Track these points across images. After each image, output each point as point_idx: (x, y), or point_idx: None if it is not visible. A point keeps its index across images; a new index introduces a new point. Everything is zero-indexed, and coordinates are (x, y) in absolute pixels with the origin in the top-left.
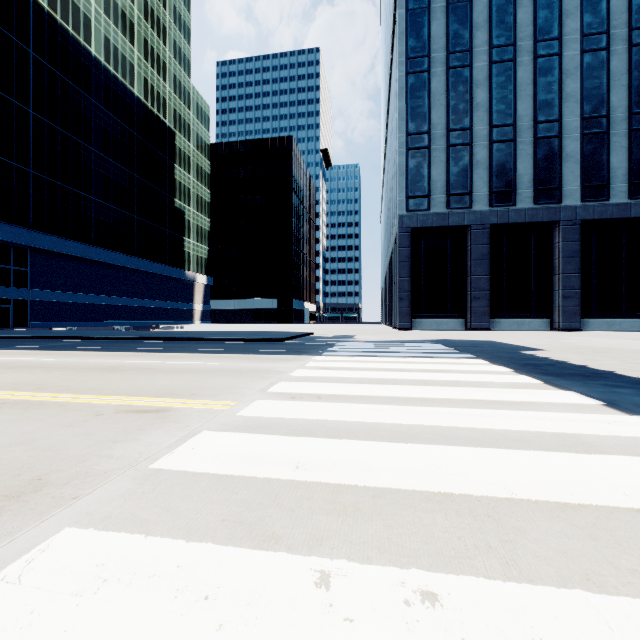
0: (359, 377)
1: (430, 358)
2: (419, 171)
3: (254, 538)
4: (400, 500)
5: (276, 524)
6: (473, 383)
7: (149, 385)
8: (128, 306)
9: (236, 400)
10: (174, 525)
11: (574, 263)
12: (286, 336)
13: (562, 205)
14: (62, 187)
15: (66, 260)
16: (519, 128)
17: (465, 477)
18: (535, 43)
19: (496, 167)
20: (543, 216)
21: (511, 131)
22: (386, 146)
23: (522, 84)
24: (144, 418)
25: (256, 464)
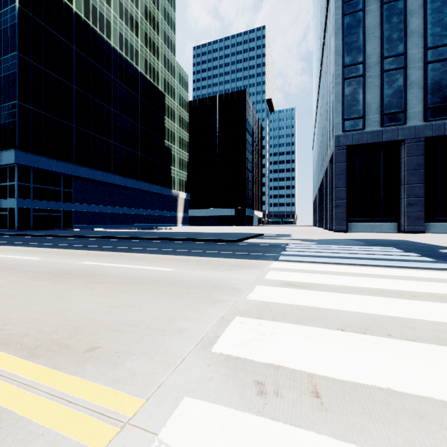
0: (351, 310)
1: (411, 269)
2: (354, 97)
3: None
4: None
5: None
6: None
7: (61, 312)
8: (134, 214)
9: (145, 388)
10: None
11: None
12: (241, 237)
13: None
14: (93, 135)
15: (95, 184)
16: None
17: None
18: None
19: (431, 85)
20: None
21: None
22: (319, 87)
23: None
24: None
25: None
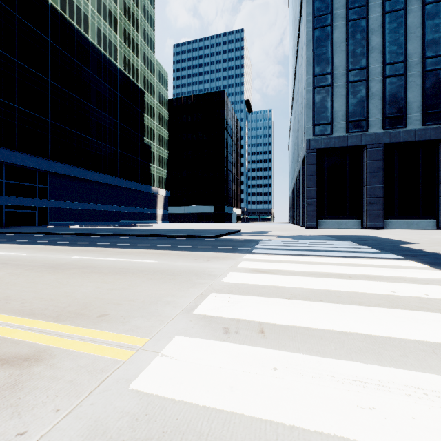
0: (299, 287)
1: (358, 258)
2: (323, 104)
3: None
4: None
5: None
6: None
7: (68, 294)
8: (113, 211)
9: (148, 333)
10: None
11: None
12: (220, 233)
13: None
14: (69, 131)
15: (72, 180)
16: (409, 64)
17: None
18: None
19: (389, 97)
20: (431, 135)
21: (402, 67)
22: (294, 92)
23: (412, 28)
24: None
25: None
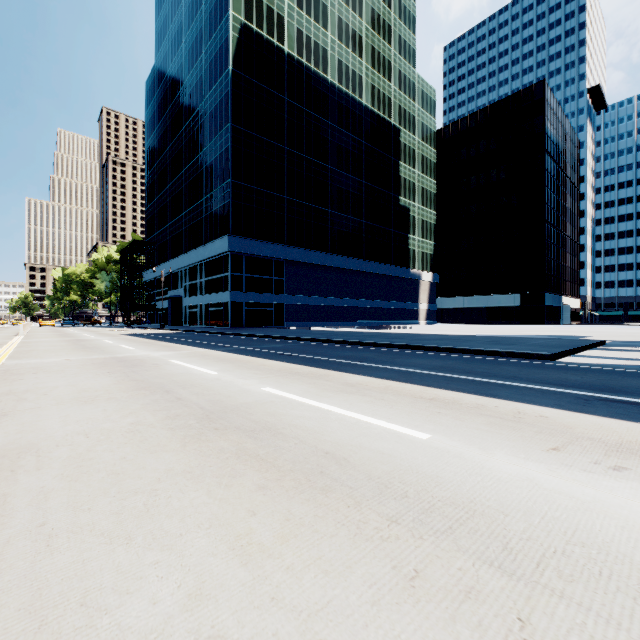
0: None
1: None
2: None
3: None
4: None
5: None
6: None
7: (67, 627)
8: (357, 307)
9: None
10: None
11: None
12: (559, 349)
13: None
14: (306, 206)
15: (309, 268)
16: None
17: None
18: None
19: None
20: None
21: None
22: None
23: None
24: None
25: None
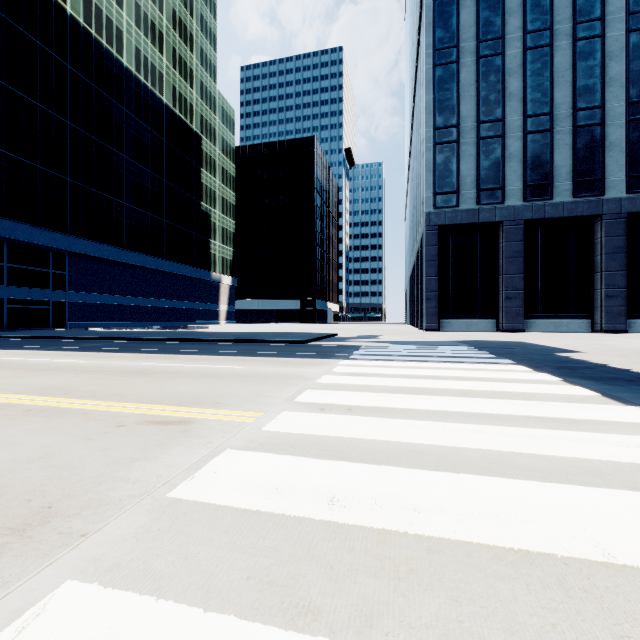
0: (390, 385)
1: (464, 363)
2: (447, 166)
3: (286, 609)
4: (463, 558)
5: (312, 588)
6: (519, 394)
7: (173, 391)
8: (157, 307)
9: (261, 411)
10: (191, 582)
11: (619, 260)
12: (310, 338)
13: (605, 197)
14: (96, 193)
15: (100, 263)
16: (556, 117)
17: (540, 526)
18: (574, 25)
19: (531, 159)
20: (583, 210)
21: (547, 120)
22: (411, 142)
23: (560, 70)
24: (166, 431)
25: (285, 496)
